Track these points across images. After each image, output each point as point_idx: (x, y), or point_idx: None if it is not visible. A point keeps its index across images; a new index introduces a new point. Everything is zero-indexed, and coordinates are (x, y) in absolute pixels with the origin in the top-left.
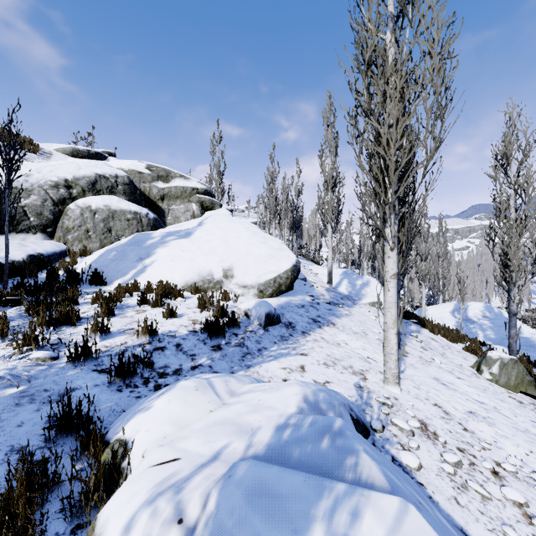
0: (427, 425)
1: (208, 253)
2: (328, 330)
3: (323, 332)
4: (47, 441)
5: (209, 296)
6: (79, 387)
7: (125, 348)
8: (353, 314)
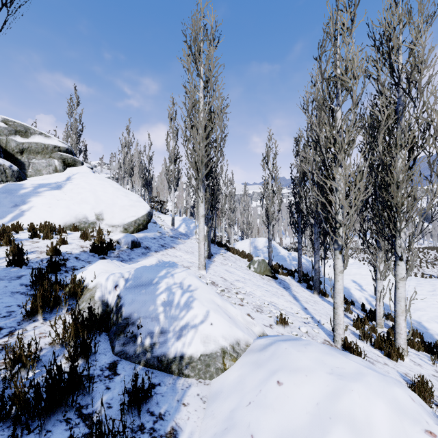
0: (215, 282)
1: (81, 202)
2: (171, 250)
3: (168, 251)
4: (31, 288)
5: (91, 230)
6: (26, 274)
7: (41, 259)
8: (187, 243)
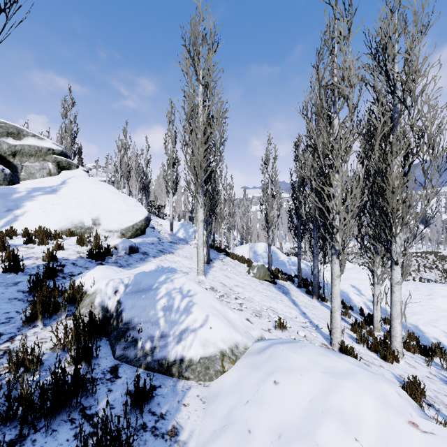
0: (214, 288)
1: (77, 207)
2: (169, 255)
3: (166, 256)
4: (29, 294)
5: (87, 236)
6: (22, 281)
7: (37, 265)
8: (186, 248)
